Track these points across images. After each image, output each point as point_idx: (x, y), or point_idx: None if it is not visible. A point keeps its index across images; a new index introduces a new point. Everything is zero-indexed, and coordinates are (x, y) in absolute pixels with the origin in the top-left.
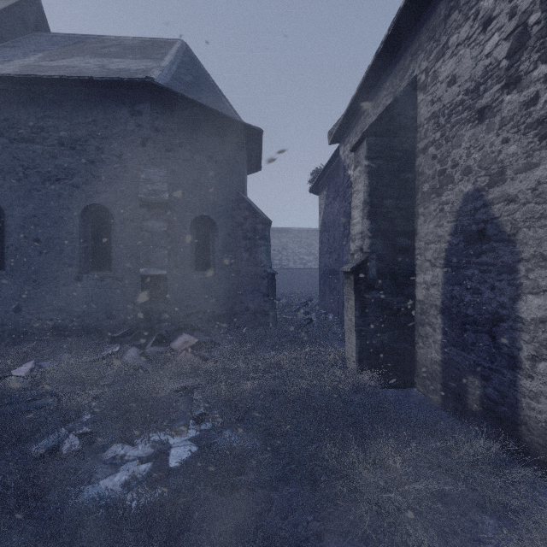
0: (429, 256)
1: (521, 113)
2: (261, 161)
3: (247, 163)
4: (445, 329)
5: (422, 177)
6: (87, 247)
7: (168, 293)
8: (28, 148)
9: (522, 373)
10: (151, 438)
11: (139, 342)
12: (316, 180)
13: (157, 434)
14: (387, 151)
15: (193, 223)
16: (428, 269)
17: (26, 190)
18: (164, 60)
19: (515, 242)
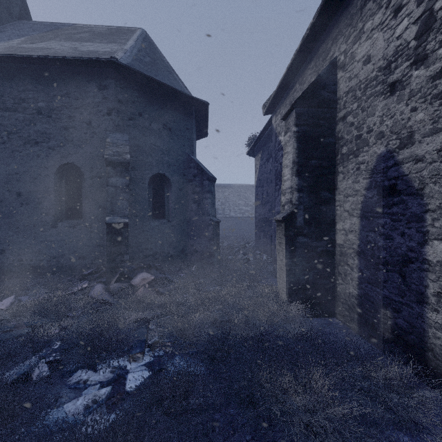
0: (347, 207)
1: (428, 85)
2: (207, 128)
3: (196, 131)
4: (361, 268)
5: (341, 141)
6: (62, 199)
7: (130, 238)
8: (11, 116)
9: (429, 307)
10: (111, 364)
11: (105, 279)
12: (253, 145)
13: (117, 360)
14: (312, 119)
15: (151, 179)
16: (347, 218)
17: (10, 151)
18: (127, 44)
19: (423, 195)
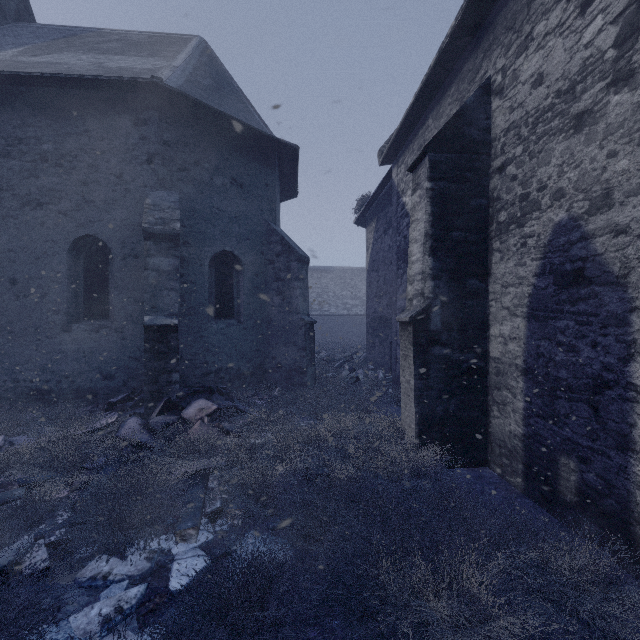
0: (507, 303)
1: (635, 117)
2: (296, 185)
3: (280, 188)
4: (529, 395)
5: (498, 203)
6: (78, 289)
7: (181, 347)
8: (2, 164)
9: (636, 456)
10: (148, 546)
11: (143, 409)
12: (363, 210)
13: (157, 540)
14: (454, 171)
15: (213, 260)
16: (506, 319)
17: None
18: (177, 58)
19: (627, 285)
